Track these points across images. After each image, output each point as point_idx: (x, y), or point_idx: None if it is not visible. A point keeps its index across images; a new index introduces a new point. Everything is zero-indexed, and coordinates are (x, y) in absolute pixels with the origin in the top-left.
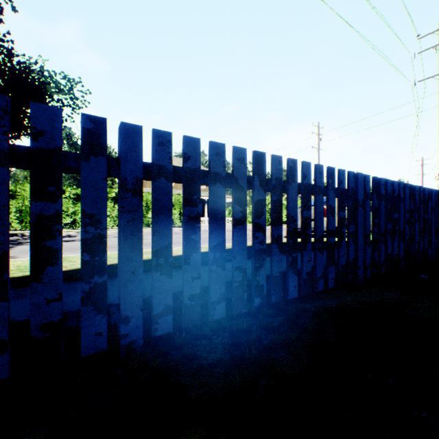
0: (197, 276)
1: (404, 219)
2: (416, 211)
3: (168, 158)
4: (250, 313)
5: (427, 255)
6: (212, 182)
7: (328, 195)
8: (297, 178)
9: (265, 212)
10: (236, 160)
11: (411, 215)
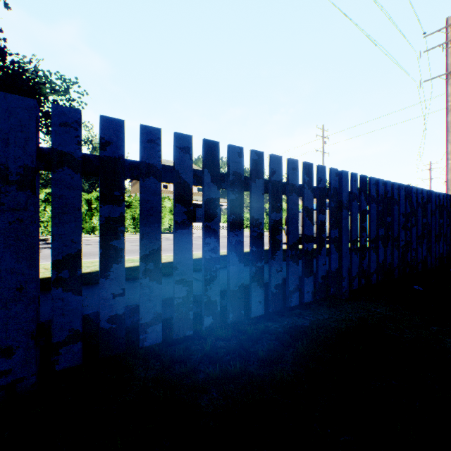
0: (120, 292)
1: (399, 223)
2: (413, 215)
3: (75, 143)
4: (200, 335)
5: (426, 263)
6: (142, 176)
7: (304, 195)
8: (263, 174)
9: (219, 213)
10: (178, 150)
11: (407, 219)
